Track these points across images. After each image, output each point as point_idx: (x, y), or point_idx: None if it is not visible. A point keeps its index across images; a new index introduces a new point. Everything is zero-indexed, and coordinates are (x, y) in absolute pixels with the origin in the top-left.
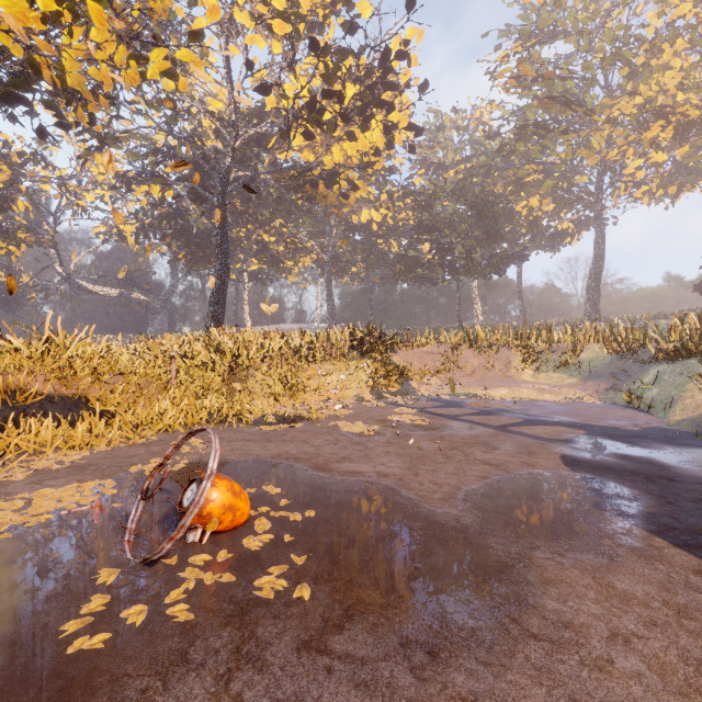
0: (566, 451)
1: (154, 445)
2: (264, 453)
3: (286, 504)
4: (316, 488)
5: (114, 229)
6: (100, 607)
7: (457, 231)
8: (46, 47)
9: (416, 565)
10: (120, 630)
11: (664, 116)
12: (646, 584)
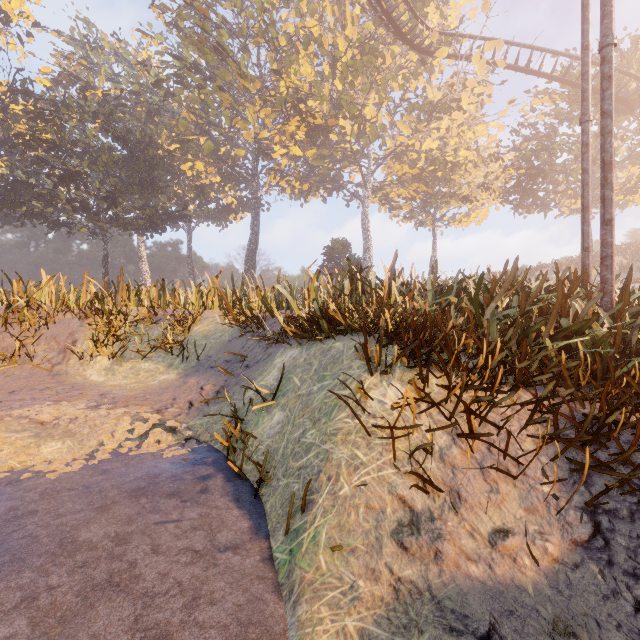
0: None
1: None
2: None
3: None
4: None
5: None
6: None
7: (99, 165)
8: None
9: None
10: None
11: (300, 113)
12: None
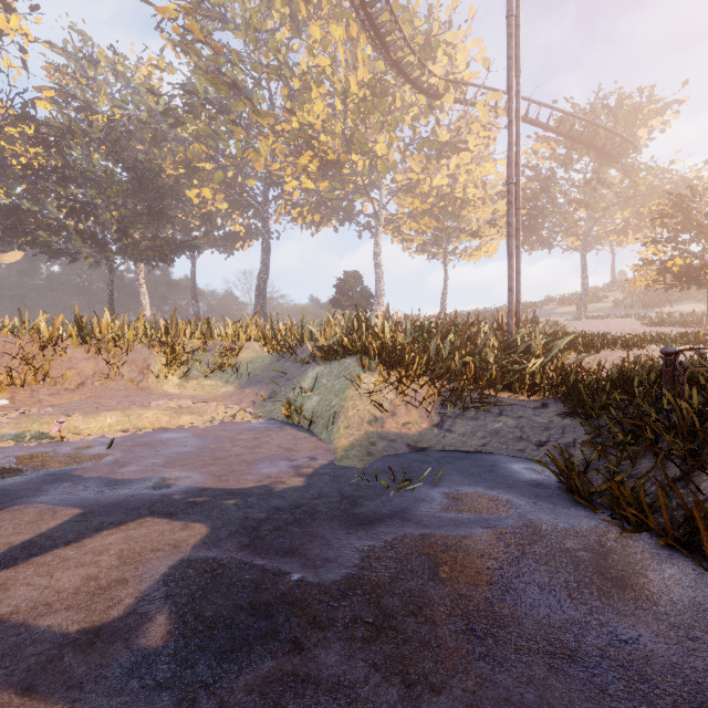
0: None
1: None
2: None
3: None
4: None
5: None
6: None
7: (108, 194)
8: None
9: None
10: None
11: (313, 148)
12: None
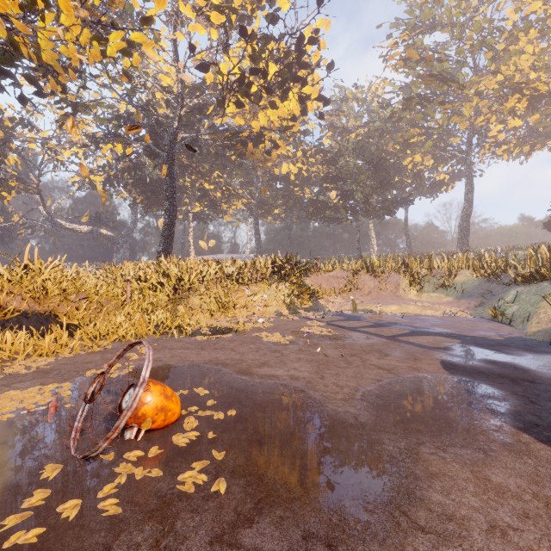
0: (445, 357)
1: (108, 353)
2: (198, 359)
3: (212, 404)
4: (238, 390)
5: (86, 179)
6: (40, 501)
7: (357, 181)
8: (24, 29)
9: (319, 460)
10: (54, 524)
11: (520, 91)
12: (517, 477)
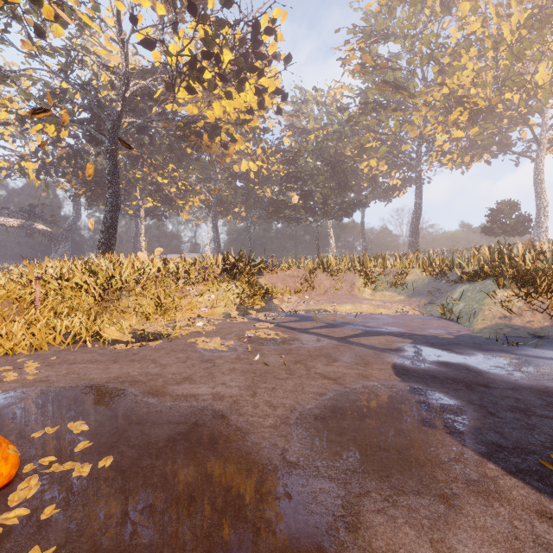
0: (397, 360)
1: None
2: (101, 377)
3: (84, 448)
4: (134, 421)
5: (16, 165)
6: None
7: (317, 182)
8: None
9: (210, 547)
10: None
11: (462, 104)
12: (492, 545)
